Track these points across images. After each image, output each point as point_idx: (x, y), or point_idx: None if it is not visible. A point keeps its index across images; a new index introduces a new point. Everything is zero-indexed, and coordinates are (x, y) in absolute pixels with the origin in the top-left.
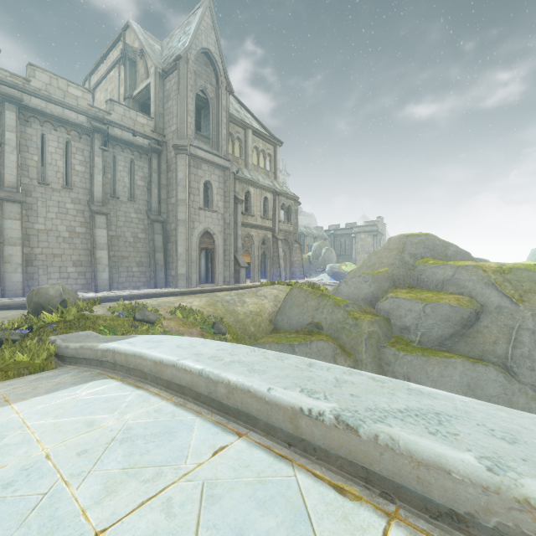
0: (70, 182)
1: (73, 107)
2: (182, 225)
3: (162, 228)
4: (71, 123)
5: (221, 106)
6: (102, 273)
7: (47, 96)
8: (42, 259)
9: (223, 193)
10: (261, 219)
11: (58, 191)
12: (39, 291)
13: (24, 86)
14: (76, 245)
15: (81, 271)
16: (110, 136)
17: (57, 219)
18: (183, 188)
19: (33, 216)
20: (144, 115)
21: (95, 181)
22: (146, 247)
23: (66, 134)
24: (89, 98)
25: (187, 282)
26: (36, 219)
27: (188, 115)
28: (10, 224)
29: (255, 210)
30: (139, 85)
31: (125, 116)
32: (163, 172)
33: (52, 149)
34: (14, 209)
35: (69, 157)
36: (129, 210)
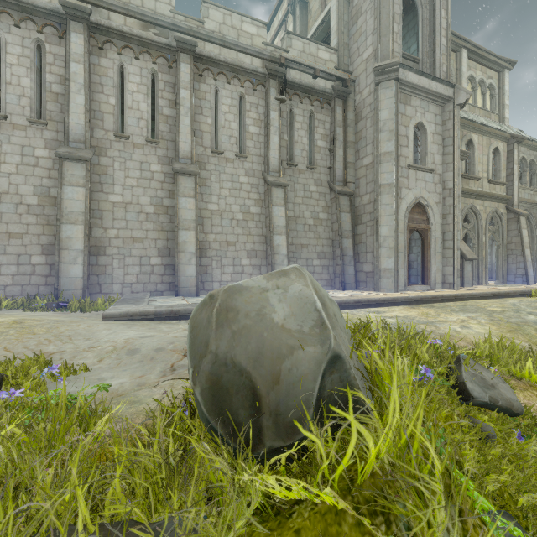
0: (244, 148)
1: (247, 48)
2: (386, 193)
3: (350, 203)
4: (245, 71)
5: (438, 2)
6: (280, 267)
7: (220, 38)
8: (215, 248)
9: (440, 142)
10: (489, 184)
11: (231, 161)
12: (232, 306)
13: (198, 29)
14: (250, 230)
15: (256, 264)
16: (286, 82)
17: (230, 196)
18: (389, 133)
19: (207, 194)
20: (326, 48)
21: (271, 143)
22: (328, 232)
23: (239, 87)
24: (263, 34)
25: (394, 282)
26: (209, 197)
27: (393, 20)
28: (184, 202)
29: (480, 170)
30: (311, 29)
31: (303, 53)
32: (350, 124)
33: (225, 108)
34: (188, 184)
35: (242, 116)
36: (308, 182)
